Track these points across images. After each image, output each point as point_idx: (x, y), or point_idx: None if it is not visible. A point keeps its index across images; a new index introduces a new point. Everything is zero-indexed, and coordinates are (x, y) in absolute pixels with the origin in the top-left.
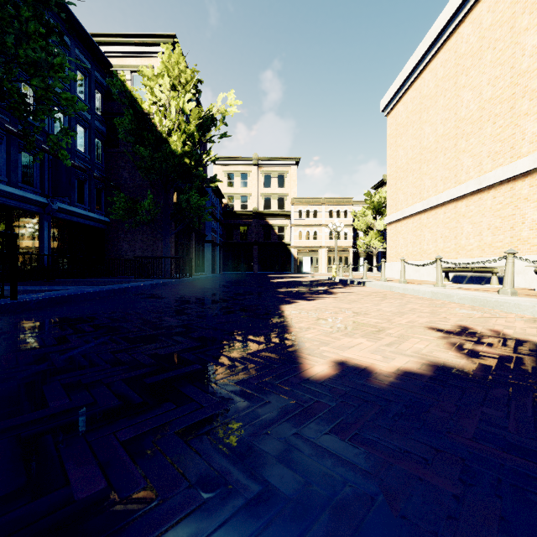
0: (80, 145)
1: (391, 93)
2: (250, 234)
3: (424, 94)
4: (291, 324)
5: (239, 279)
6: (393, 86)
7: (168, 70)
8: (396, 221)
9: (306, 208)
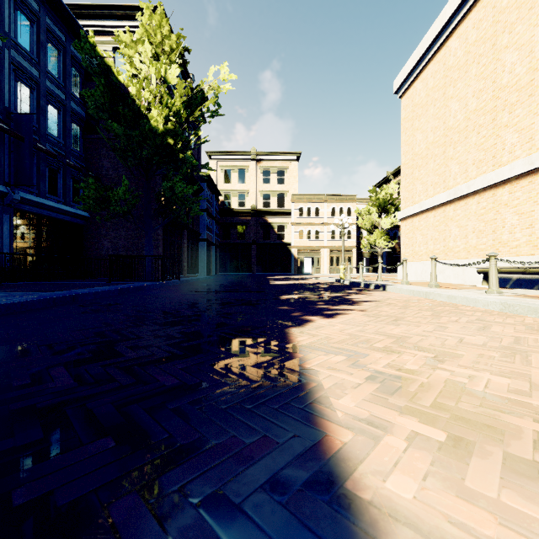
0: (52, 128)
1: (407, 70)
2: (248, 233)
3: (449, 65)
4: (321, 398)
5: (234, 282)
6: (410, 62)
7: (149, 36)
8: (413, 215)
9: (307, 206)
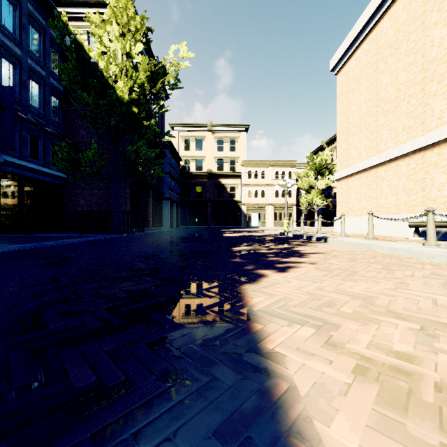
0: (33, 100)
1: (342, 50)
2: (205, 193)
3: (381, 43)
4: (301, 421)
5: (192, 234)
6: (345, 43)
7: (116, 17)
8: (347, 176)
9: (255, 169)
